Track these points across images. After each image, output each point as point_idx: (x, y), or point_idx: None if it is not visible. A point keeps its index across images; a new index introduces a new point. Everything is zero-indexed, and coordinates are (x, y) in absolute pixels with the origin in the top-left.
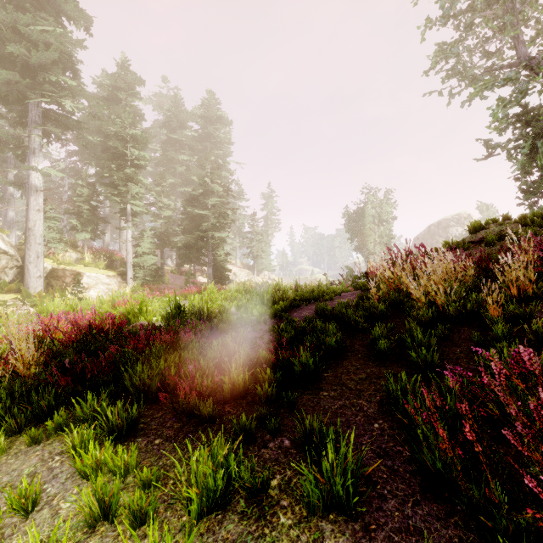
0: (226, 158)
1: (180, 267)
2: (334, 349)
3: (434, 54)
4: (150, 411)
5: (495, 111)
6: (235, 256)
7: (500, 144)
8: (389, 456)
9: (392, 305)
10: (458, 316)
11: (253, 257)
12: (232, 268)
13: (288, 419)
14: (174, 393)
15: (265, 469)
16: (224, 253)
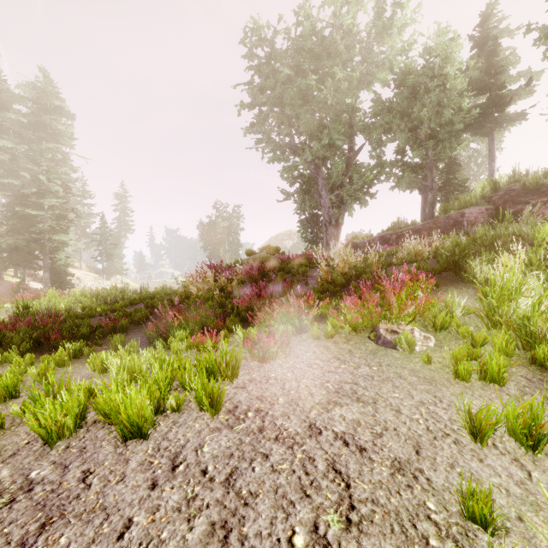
0: (67, 154)
1: (1, 271)
2: (142, 320)
3: (246, 128)
4: (32, 352)
5: (283, 174)
6: (79, 259)
7: (290, 193)
8: (143, 343)
9: (188, 298)
10: (206, 300)
11: (102, 261)
12: (76, 272)
13: (109, 343)
14: (43, 346)
15: (95, 352)
16: (65, 256)
